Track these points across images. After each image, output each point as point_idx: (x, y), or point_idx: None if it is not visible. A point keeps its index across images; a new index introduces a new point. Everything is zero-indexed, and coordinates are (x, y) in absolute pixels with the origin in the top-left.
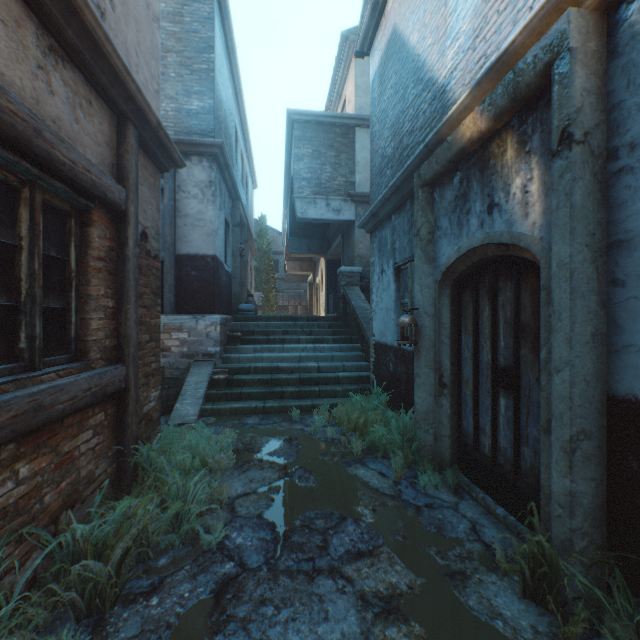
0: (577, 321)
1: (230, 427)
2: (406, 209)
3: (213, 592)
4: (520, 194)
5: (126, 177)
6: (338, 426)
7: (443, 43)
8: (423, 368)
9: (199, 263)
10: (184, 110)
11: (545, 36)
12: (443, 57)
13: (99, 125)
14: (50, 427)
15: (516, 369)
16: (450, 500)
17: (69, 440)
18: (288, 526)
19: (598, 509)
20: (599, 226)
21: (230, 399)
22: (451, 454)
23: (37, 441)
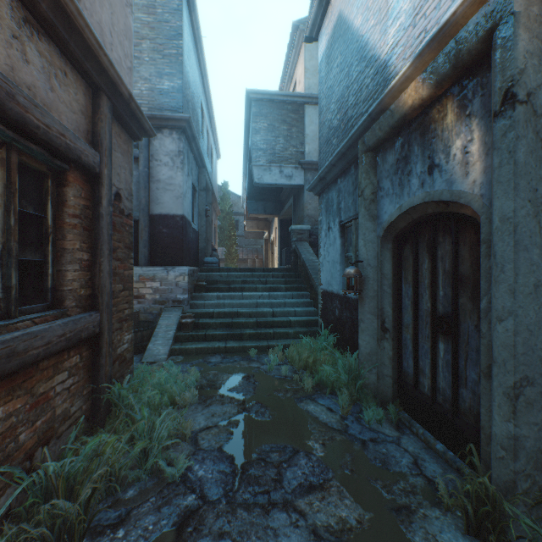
0: (520, 273)
1: (195, 365)
2: (350, 173)
3: (175, 525)
4: (460, 155)
5: (100, 143)
6: (290, 364)
7: (385, 23)
8: (367, 314)
9: (169, 222)
10: (156, 89)
11: (487, 3)
12: (385, 35)
13: (74, 95)
14: (25, 371)
15: (455, 317)
16: (392, 435)
17: (44, 382)
18: (245, 459)
19: (540, 452)
20: (541, 182)
21: (196, 340)
22: (392, 392)
23: (11, 384)
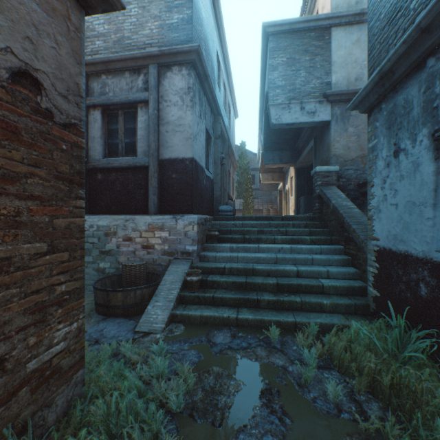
0: None
1: (195, 347)
2: None
3: None
4: None
5: None
6: (337, 370)
7: None
8: None
9: (179, 166)
10: (166, 25)
11: None
12: None
13: None
14: None
15: None
16: None
17: None
18: None
19: None
20: None
21: (202, 303)
22: None
23: None
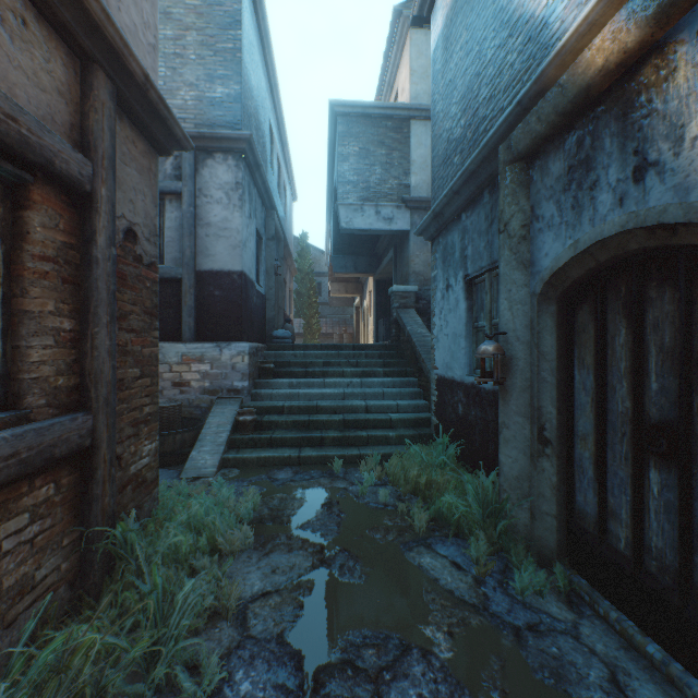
0: None
1: (255, 484)
2: (483, 202)
3: None
4: None
5: (93, 145)
6: (392, 485)
7: None
8: (513, 416)
9: (224, 281)
10: (206, 98)
11: None
12: None
13: (43, 61)
14: None
15: (686, 428)
16: (564, 618)
17: None
18: (321, 661)
19: None
20: None
21: (258, 446)
22: (557, 541)
23: None
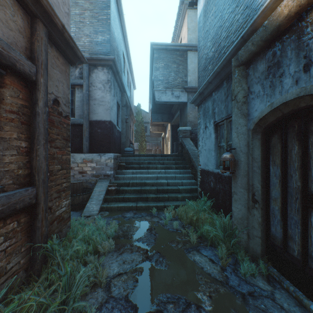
0: None
1: (116, 219)
2: (223, 87)
3: None
4: None
5: (36, 58)
6: (180, 220)
7: None
8: (239, 188)
9: (102, 125)
10: (94, 41)
11: None
12: None
13: (11, 15)
14: None
15: None
16: (266, 289)
17: None
18: (146, 310)
19: None
20: None
21: (117, 201)
22: (261, 249)
23: None
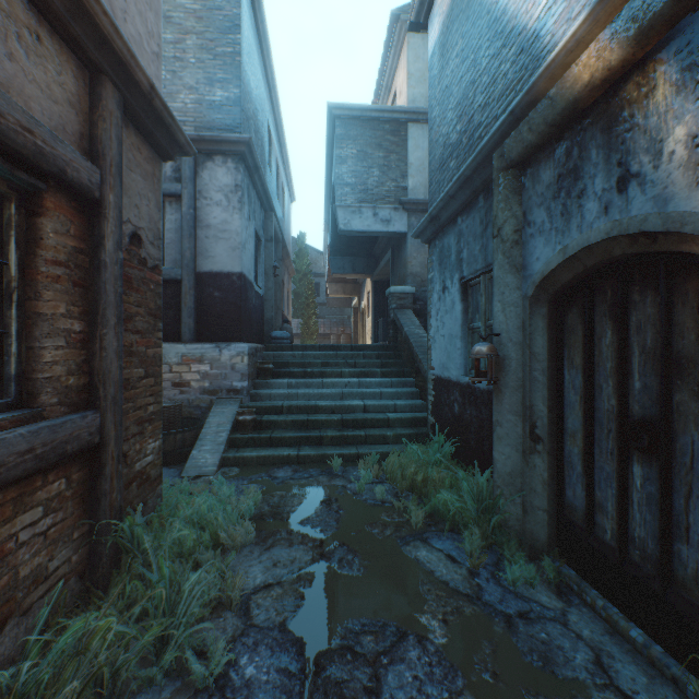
0: None
1: (255, 482)
2: (478, 207)
3: None
4: (685, 151)
5: (101, 153)
6: (389, 483)
7: None
8: (506, 414)
9: (223, 282)
10: (206, 102)
11: None
12: None
13: (55, 74)
14: None
15: (666, 424)
16: (553, 606)
17: None
18: (322, 647)
19: None
20: None
21: (258, 445)
22: (548, 534)
23: None
